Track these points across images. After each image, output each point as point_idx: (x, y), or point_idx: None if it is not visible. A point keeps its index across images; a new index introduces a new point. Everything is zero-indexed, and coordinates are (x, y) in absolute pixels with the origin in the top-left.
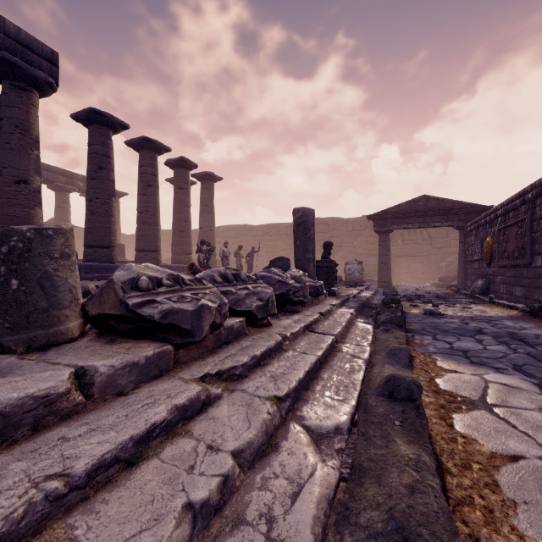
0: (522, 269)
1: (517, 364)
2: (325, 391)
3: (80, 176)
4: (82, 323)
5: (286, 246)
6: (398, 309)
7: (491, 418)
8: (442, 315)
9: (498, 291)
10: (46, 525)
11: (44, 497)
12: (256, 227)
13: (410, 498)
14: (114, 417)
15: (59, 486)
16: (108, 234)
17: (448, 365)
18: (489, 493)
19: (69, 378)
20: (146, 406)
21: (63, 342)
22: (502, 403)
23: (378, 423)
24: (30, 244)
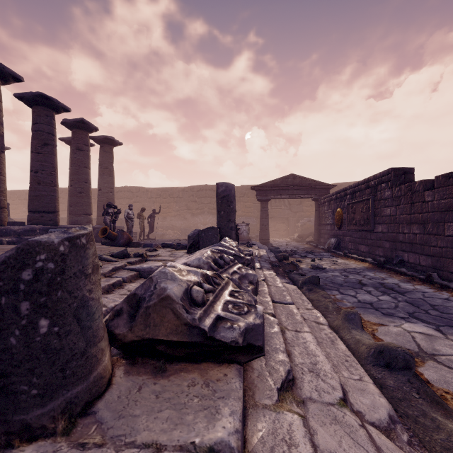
0: (367, 233)
1: (409, 312)
2: (341, 372)
3: None
4: (110, 351)
5: (179, 208)
6: (297, 267)
7: (443, 368)
8: (324, 269)
9: (347, 247)
10: None
11: None
12: (150, 189)
13: None
14: None
15: None
16: None
17: (372, 319)
18: None
19: None
20: None
21: (104, 389)
22: (436, 352)
23: (403, 398)
24: (63, 262)
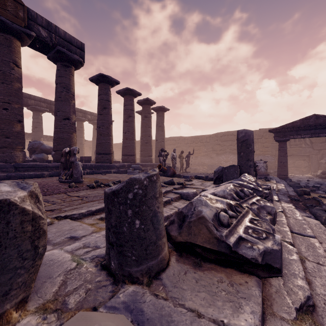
0: None
1: None
2: None
3: (89, 112)
4: (167, 244)
5: (206, 150)
6: (320, 202)
7: None
8: None
9: None
10: None
11: None
12: (187, 138)
13: None
14: None
15: None
16: (109, 146)
17: None
18: None
19: None
20: None
21: (165, 267)
22: None
23: None
24: (145, 190)
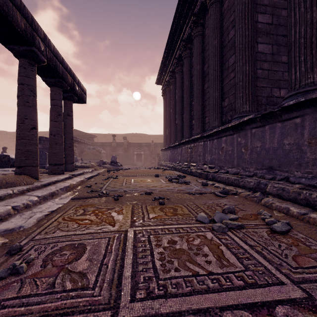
0: None
1: None
2: None
3: None
4: None
5: None
6: None
7: None
8: None
9: None
10: None
11: None
12: (9, 133)
13: None
14: None
15: None
16: None
17: None
18: None
19: None
20: None
21: None
22: None
23: None
24: None
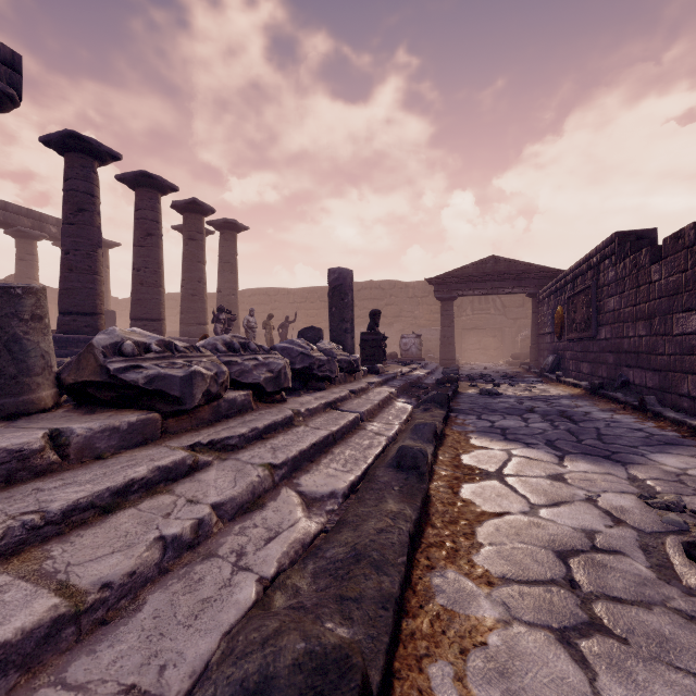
0: (589, 343)
1: (550, 439)
2: (332, 464)
3: (53, 219)
4: (57, 394)
5: None
6: (450, 388)
7: (498, 486)
8: (500, 395)
9: (568, 369)
10: (23, 549)
11: (22, 525)
12: (293, 291)
13: (376, 536)
14: (92, 475)
15: (36, 518)
16: (92, 297)
17: (480, 442)
18: (464, 540)
19: (43, 437)
20: (127, 467)
21: (34, 412)
22: (516, 473)
23: (377, 489)
24: None
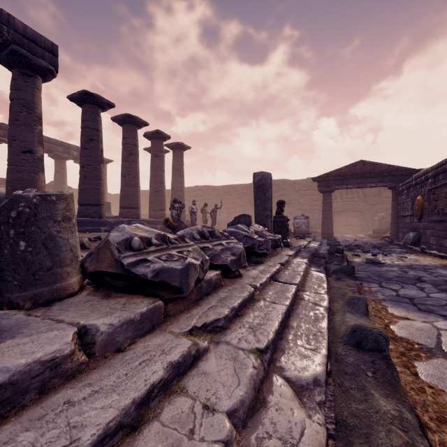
0: None
1: None
2: (297, 340)
3: (75, 146)
4: (81, 279)
5: (243, 203)
6: (344, 258)
7: None
8: (382, 264)
9: (428, 243)
10: None
11: None
12: (217, 187)
13: None
14: (115, 377)
15: None
16: (98, 194)
17: (399, 312)
18: None
19: (72, 340)
20: (144, 364)
21: (65, 297)
22: None
23: (351, 373)
24: (36, 209)
